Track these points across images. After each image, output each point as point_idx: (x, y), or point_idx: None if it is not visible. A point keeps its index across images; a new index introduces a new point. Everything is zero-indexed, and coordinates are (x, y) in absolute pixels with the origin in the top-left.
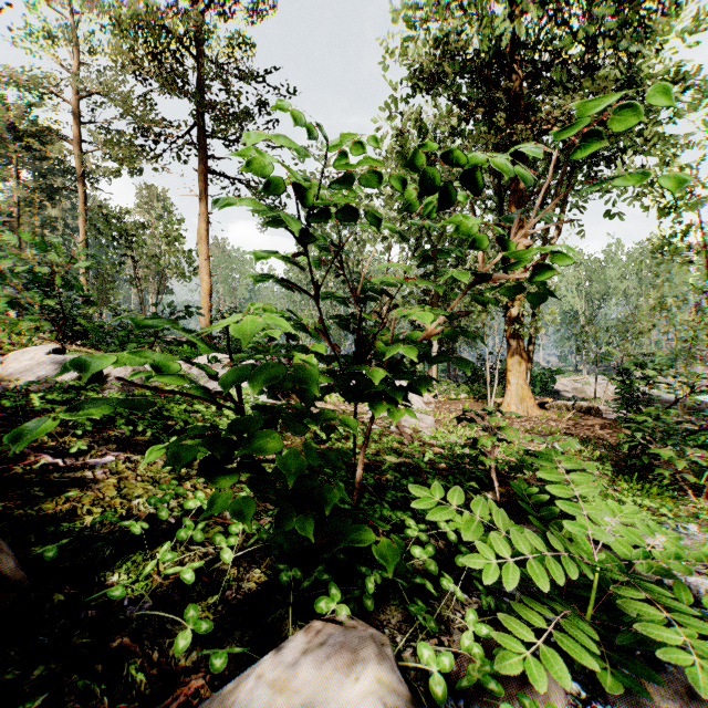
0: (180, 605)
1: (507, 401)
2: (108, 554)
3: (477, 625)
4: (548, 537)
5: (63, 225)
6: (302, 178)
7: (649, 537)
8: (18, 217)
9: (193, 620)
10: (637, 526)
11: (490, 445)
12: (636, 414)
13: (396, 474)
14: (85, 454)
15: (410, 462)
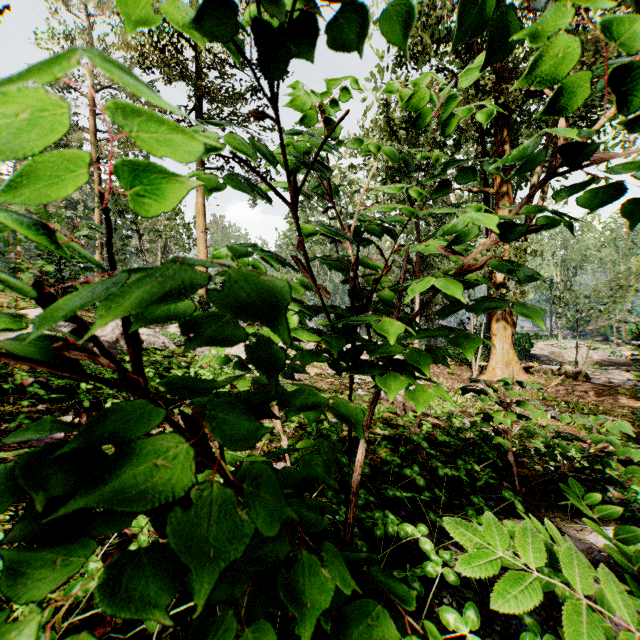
0: None
1: (492, 365)
2: None
3: None
4: None
5: (84, 206)
6: None
7: None
8: None
9: None
10: None
11: (509, 424)
12: None
13: (395, 458)
14: None
15: (406, 437)
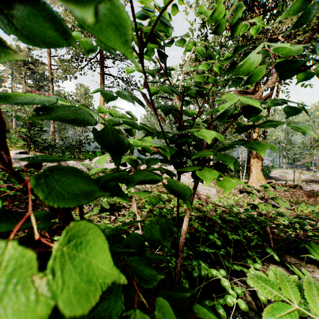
0: None
1: (250, 181)
2: None
3: None
4: None
5: None
6: None
7: None
8: None
9: None
10: None
11: (268, 210)
12: None
13: (203, 229)
14: None
15: (208, 217)
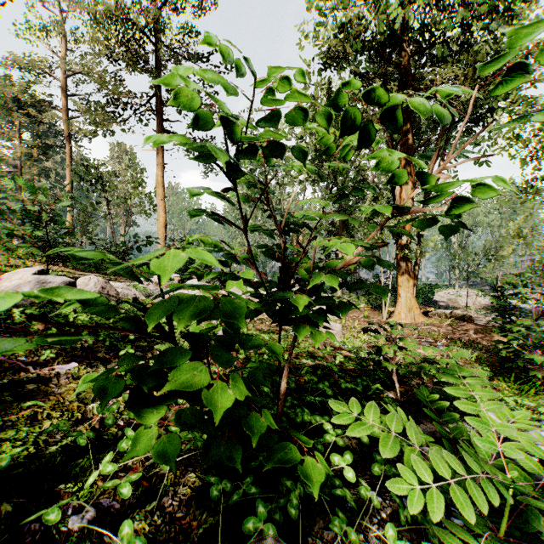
0: (120, 513)
1: (398, 310)
2: (59, 460)
3: (397, 542)
4: (466, 459)
5: (55, 174)
6: (228, 109)
7: (531, 434)
8: (20, 168)
9: (127, 537)
10: (540, 439)
11: (392, 353)
12: (509, 324)
13: (313, 377)
14: (53, 360)
15: (324, 365)
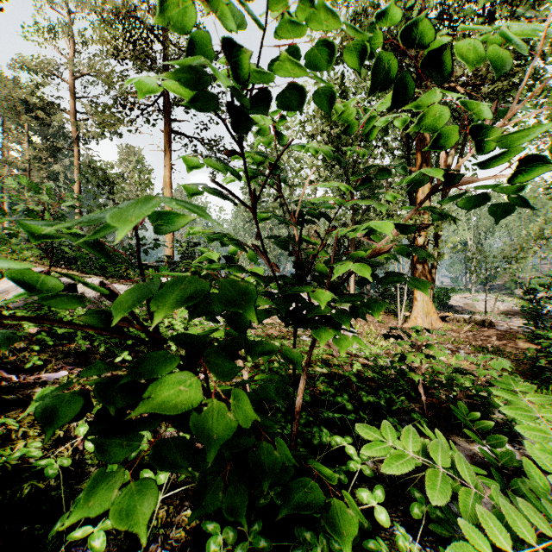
0: None
1: (414, 314)
2: (27, 493)
3: None
4: (550, 513)
5: (64, 177)
6: None
7: None
8: (29, 171)
9: None
10: None
11: (419, 362)
12: (542, 329)
13: (330, 389)
14: (41, 368)
15: (340, 374)
